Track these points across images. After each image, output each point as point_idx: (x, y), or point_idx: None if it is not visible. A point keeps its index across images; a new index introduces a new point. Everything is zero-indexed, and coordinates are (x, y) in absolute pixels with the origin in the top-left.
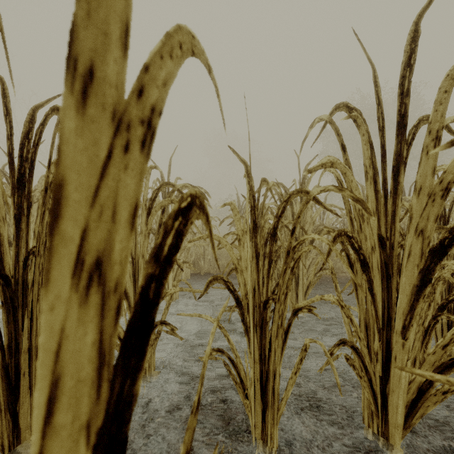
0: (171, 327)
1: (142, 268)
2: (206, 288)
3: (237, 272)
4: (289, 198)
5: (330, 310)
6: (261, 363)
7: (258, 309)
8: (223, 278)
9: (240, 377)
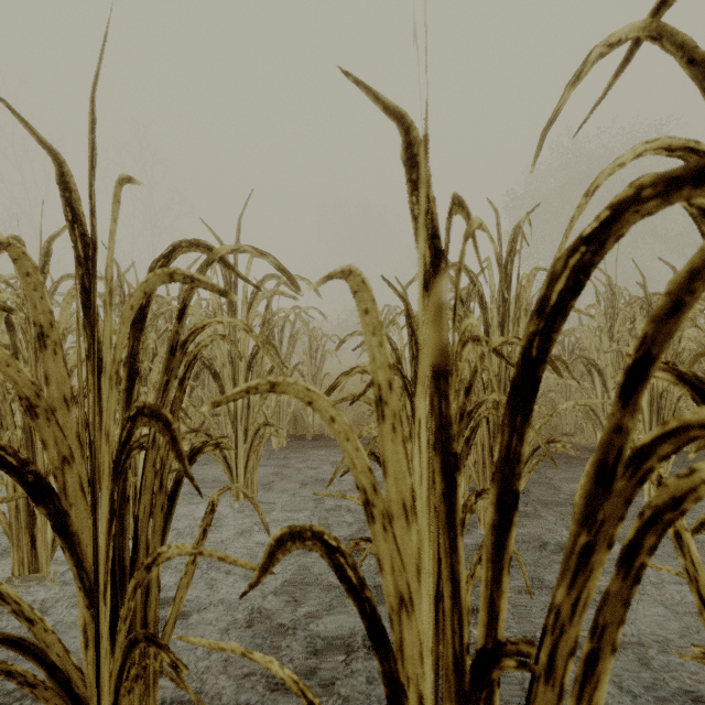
0: (170, 658)
1: (106, 469)
2: (265, 562)
3: (373, 520)
4: (610, 226)
5: (560, 521)
6: None
7: (453, 676)
8: (323, 534)
9: None
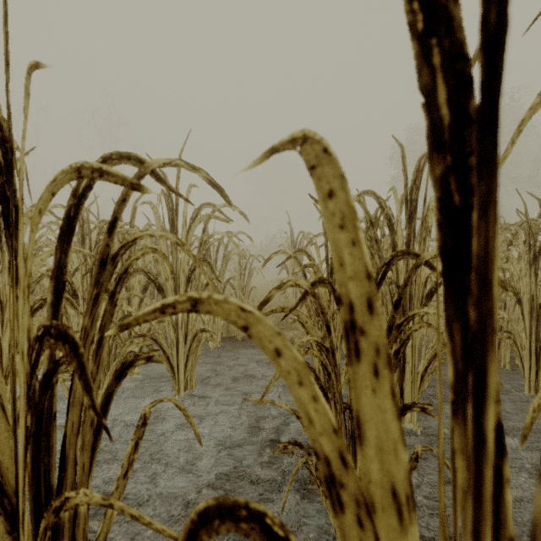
0: None
1: (22, 391)
2: None
3: (340, 507)
4: None
5: None
6: None
7: None
8: (264, 514)
9: None
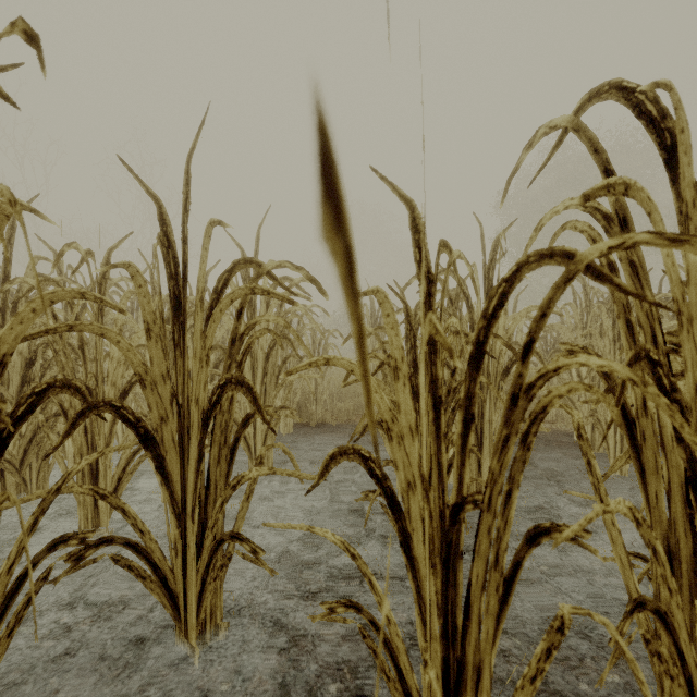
0: (251, 547)
1: (195, 425)
2: (322, 471)
3: (392, 439)
4: (516, 274)
5: (535, 491)
6: (445, 642)
7: (439, 522)
8: (360, 451)
9: (397, 667)
